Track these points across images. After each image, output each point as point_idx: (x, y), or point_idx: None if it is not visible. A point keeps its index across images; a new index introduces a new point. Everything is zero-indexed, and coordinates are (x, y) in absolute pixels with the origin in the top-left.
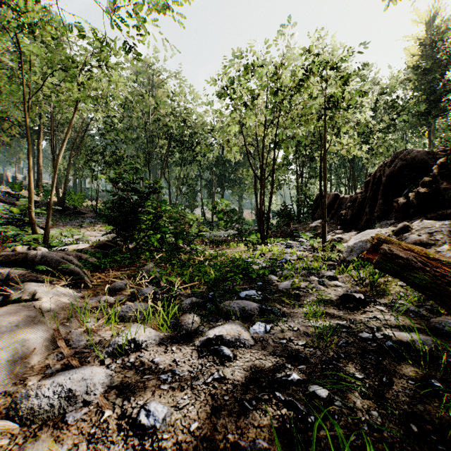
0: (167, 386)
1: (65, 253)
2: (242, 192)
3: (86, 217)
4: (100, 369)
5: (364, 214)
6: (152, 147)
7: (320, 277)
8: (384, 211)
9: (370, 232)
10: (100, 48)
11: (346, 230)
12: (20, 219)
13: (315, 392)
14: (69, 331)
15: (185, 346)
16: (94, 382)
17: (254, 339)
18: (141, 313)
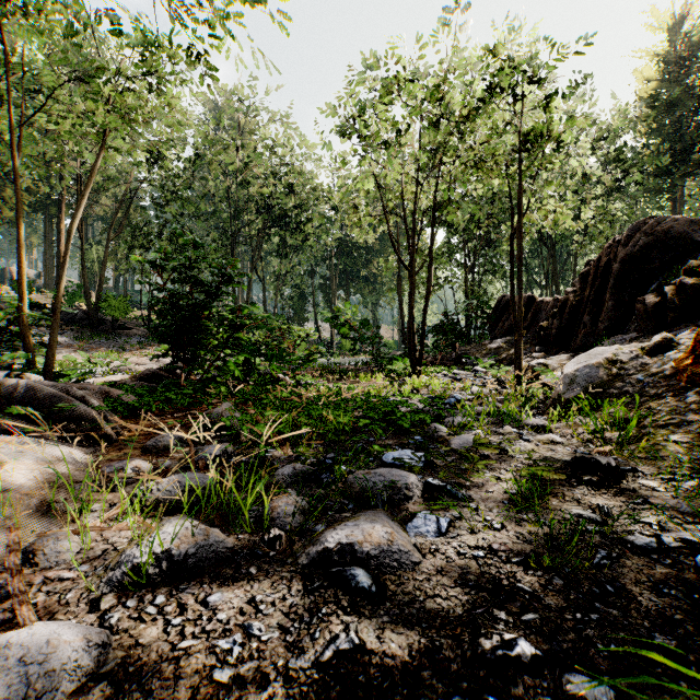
0: (228, 673)
1: (80, 386)
2: (378, 297)
3: (132, 335)
4: (74, 631)
5: (581, 326)
6: (237, 226)
7: (520, 427)
8: (616, 320)
9: (602, 352)
10: (144, 44)
11: (549, 353)
12: (3, 328)
13: (584, 695)
14: (46, 531)
15: (278, 564)
16: (47, 672)
17: (418, 549)
18: (196, 494)
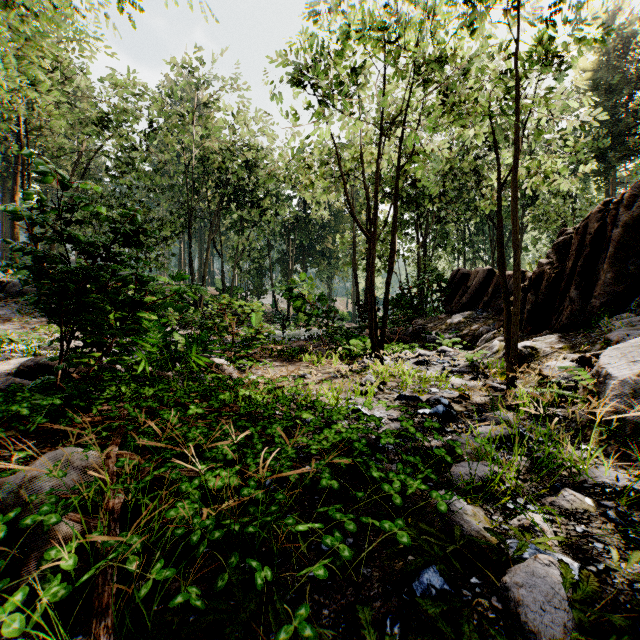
0: None
1: None
2: (333, 271)
3: None
4: None
5: (567, 301)
6: (195, 200)
7: (588, 488)
8: (616, 295)
9: None
10: None
11: (523, 331)
12: None
13: None
14: None
15: None
16: None
17: None
18: None
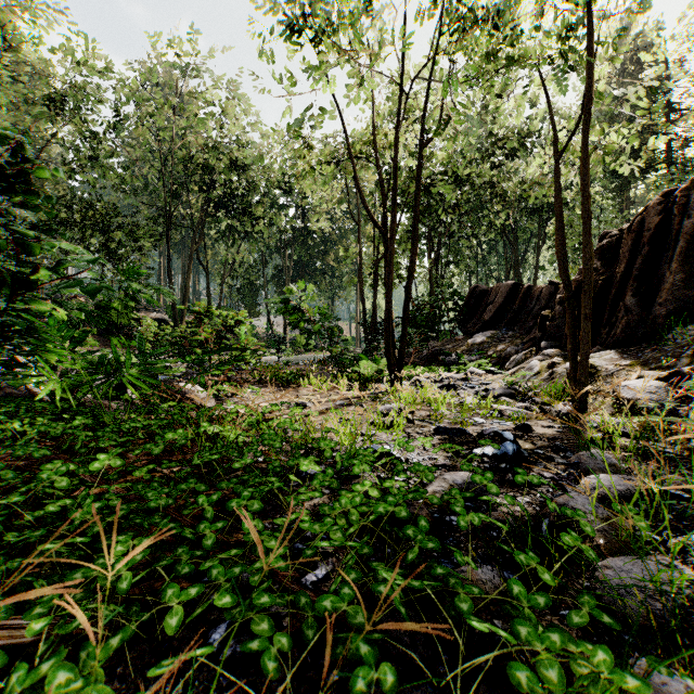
0: None
1: None
2: (336, 292)
3: None
4: None
5: (622, 311)
6: (175, 205)
7: None
8: (687, 301)
9: None
10: None
11: (564, 349)
12: None
13: None
14: None
15: None
16: None
17: None
18: None
